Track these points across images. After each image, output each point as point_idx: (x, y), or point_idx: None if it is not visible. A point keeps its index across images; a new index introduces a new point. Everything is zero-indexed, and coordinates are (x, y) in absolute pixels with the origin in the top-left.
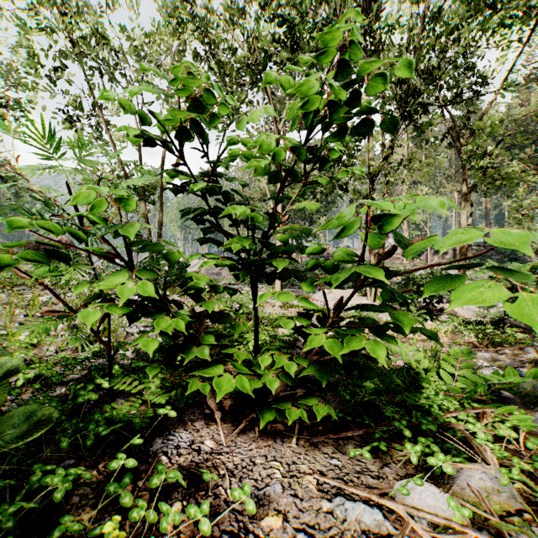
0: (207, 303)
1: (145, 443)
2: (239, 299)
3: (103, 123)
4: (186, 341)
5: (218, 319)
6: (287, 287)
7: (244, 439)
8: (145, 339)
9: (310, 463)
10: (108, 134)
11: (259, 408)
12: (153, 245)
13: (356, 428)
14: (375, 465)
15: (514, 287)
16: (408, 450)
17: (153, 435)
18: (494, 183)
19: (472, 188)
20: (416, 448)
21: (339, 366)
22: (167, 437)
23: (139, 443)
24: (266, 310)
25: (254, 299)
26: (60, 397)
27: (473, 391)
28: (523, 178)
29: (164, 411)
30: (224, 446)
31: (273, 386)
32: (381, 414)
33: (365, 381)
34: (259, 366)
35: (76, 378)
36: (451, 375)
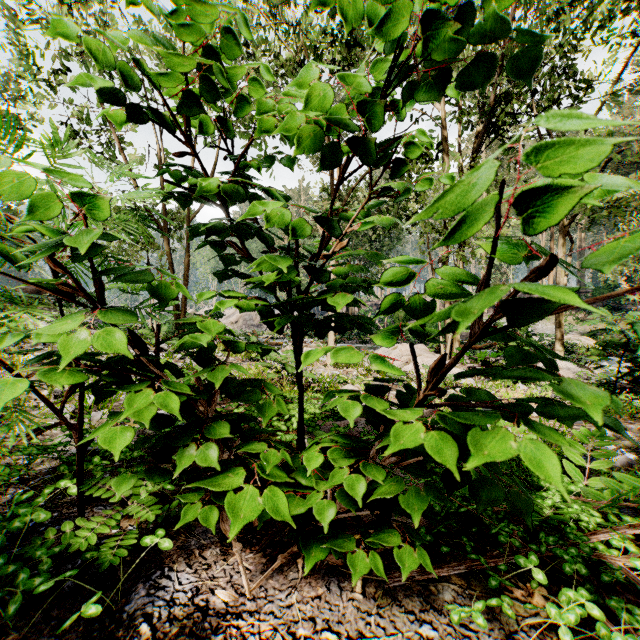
0: (215, 371)
1: (120, 594)
2: (282, 357)
3: (117, 140)
4: (181, 433)
5: (237, 394)
6: (341, 341)
7: (279, 582)
8: (105, 433)
9: (387, 634)
10: (122, 155)
11: (302, 542)
12: (129, 274)
13: (453, 561)
14: (493, 635)
15: (631, 341)
16: (539, 603)
17: (136, 576)
18: (601, 212)
19: (572, 219)
20: (568, 616)
21: (432, 471)
22: (157, 582)
23: (93, 614)
24: (317, 370)
25: (296, 362)
26: (9, 505)
27: (621, 496)
28: (638, 205)
29: (152, 540)
30: (246, 598)
31: (326, 515)
32: (484, 530)
33: (483, 504)
34: (303, 470)
35: (43, 473)
36: (576, 466)
